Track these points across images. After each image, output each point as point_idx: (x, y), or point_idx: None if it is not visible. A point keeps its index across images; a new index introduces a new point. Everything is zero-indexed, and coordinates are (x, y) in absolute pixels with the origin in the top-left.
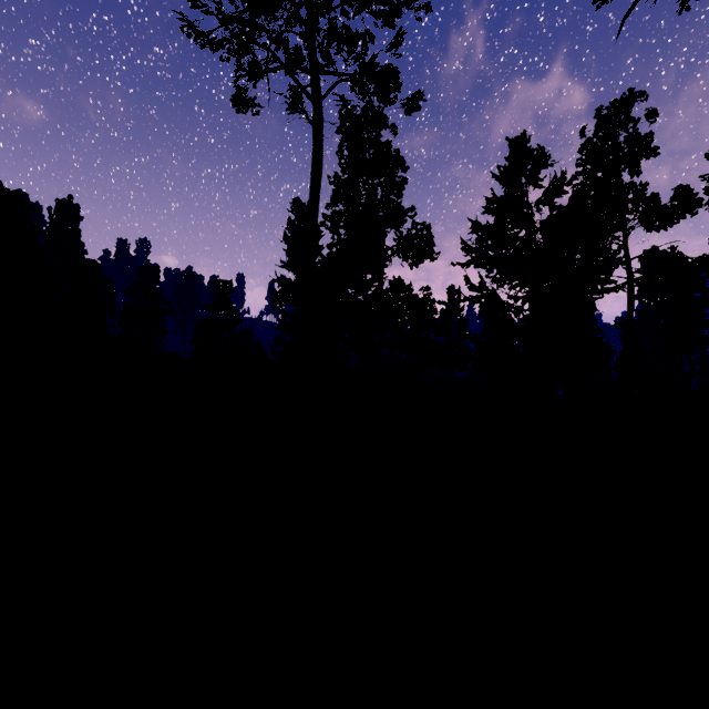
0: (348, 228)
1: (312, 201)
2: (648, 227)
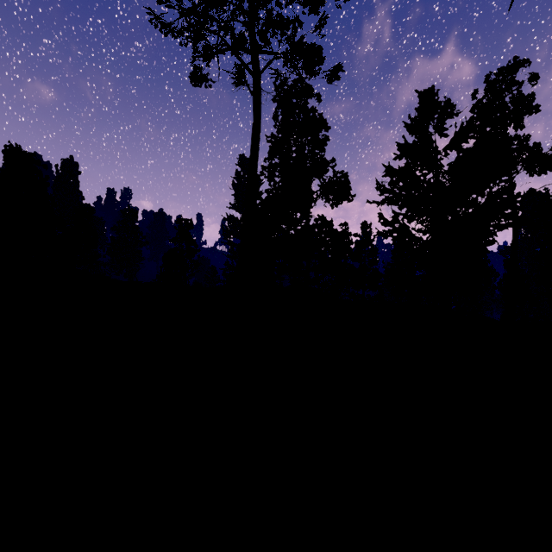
0: (282, 177)
1: (253, 155)
2: (530, 172)
